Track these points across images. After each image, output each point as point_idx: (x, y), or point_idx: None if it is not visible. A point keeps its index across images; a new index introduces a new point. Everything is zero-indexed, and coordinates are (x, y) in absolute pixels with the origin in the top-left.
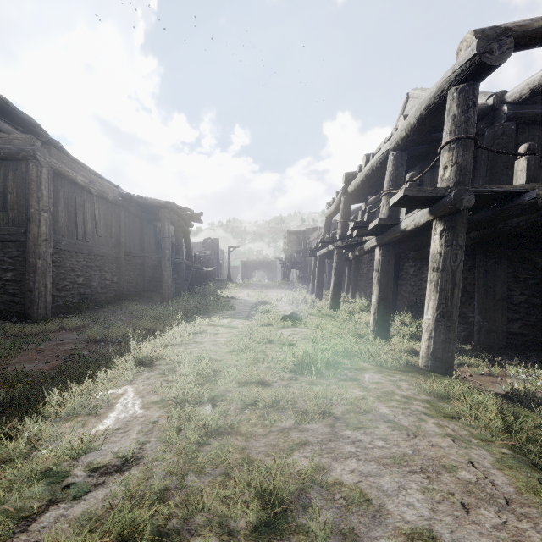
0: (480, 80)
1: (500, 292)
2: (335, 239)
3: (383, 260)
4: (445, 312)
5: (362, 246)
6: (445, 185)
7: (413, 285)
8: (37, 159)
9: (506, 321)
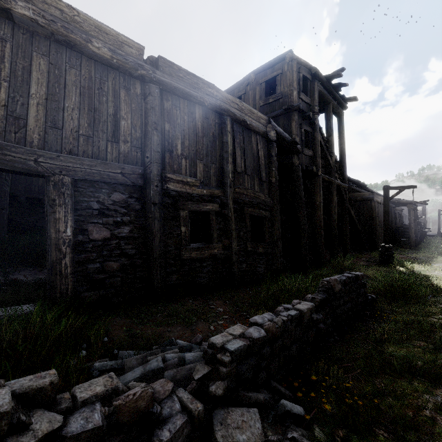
0: None
1: None
2: None
3: None
4: None
5: None
6: None
7: None
8: (373, 200)
9: None
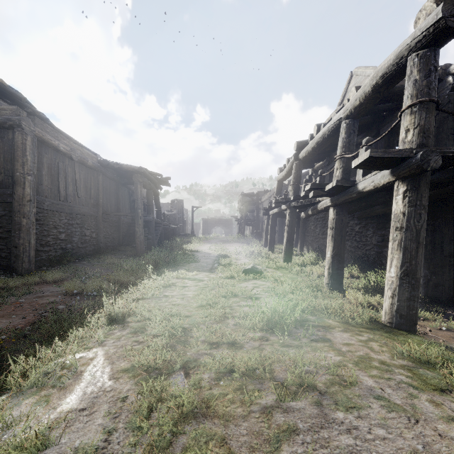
0: (441, 45)
1: (447, 249)
2: (288, 200)
3: (337, 219)
4: (410, 271)
5: (315, 206)
6: (408, 147)
7: (359, 241)
8: (22, 128)
9: (453, 275)
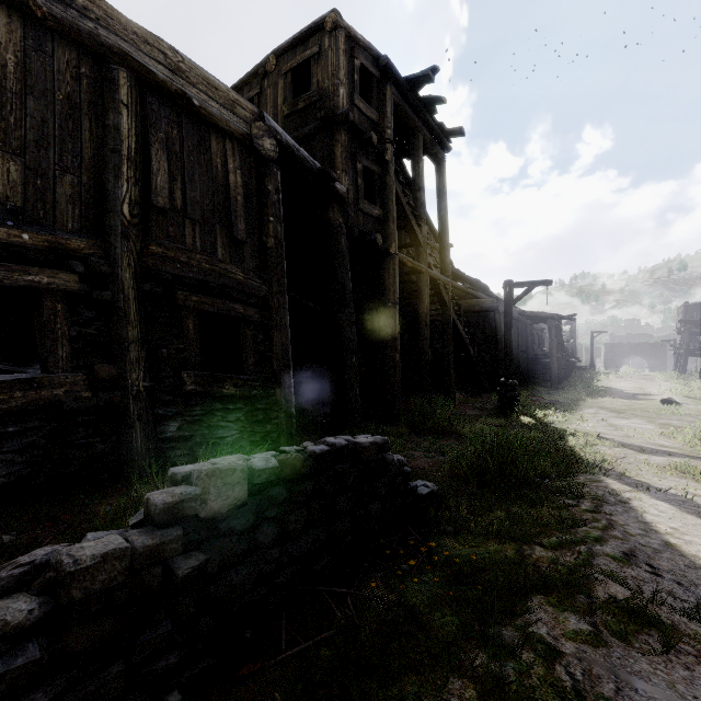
0: None
1: None
2: None
3: None
4: None
5: None
6: None
7: None
8: (498, 311)
9: None
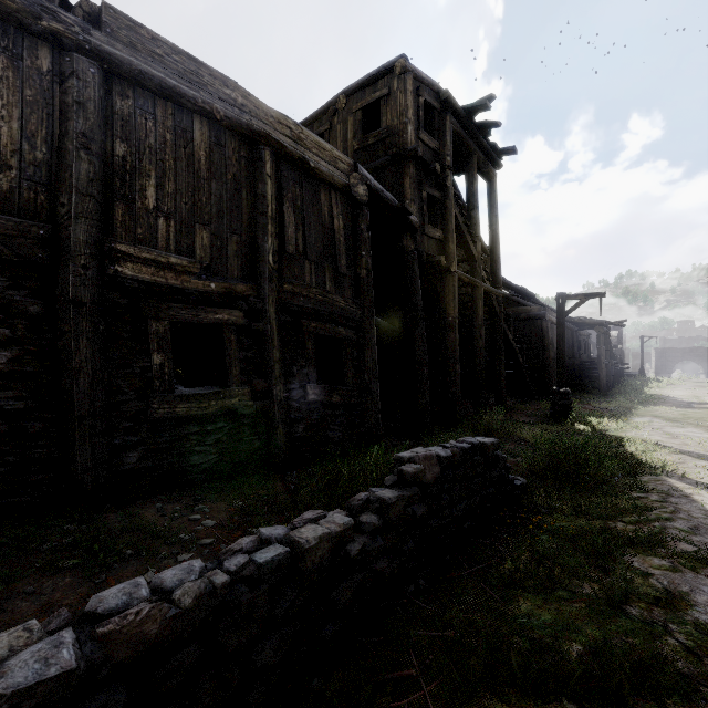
0: None
1: None
2: None
3: None
4: None
5: None
6: None
7: None
8: (545, 318)
9: None
